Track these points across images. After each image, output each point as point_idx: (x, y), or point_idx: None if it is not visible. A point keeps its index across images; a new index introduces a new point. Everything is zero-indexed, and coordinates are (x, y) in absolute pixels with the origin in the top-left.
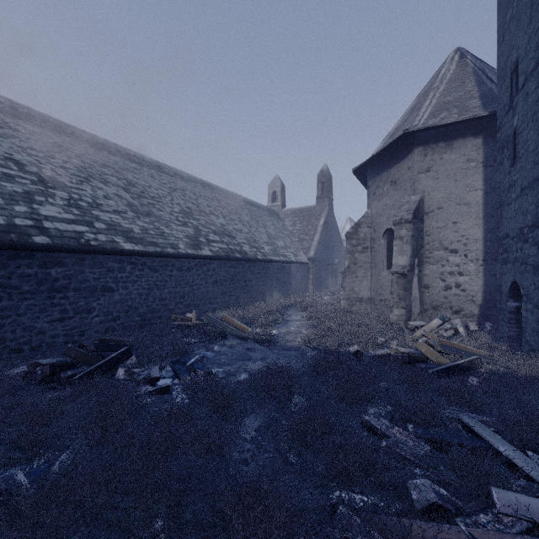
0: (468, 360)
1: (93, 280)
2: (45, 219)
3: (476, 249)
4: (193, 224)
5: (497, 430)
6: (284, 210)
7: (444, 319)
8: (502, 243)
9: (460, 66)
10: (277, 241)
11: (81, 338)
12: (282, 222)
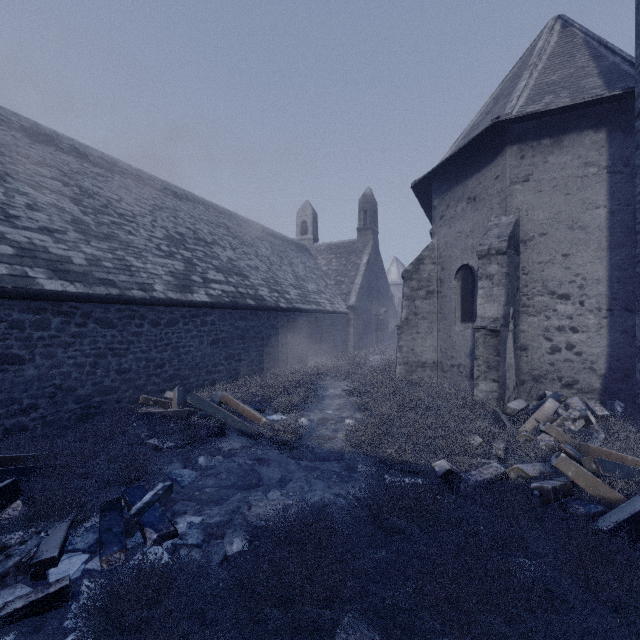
0: None
1: None
2: None
3: (597, 294)
4: (183, 256)
5: None
6: (316, 245)
7: (559, 399)
8: None
9: (564, 37)
10: (307, 283)
11: None
12: (314, 260)
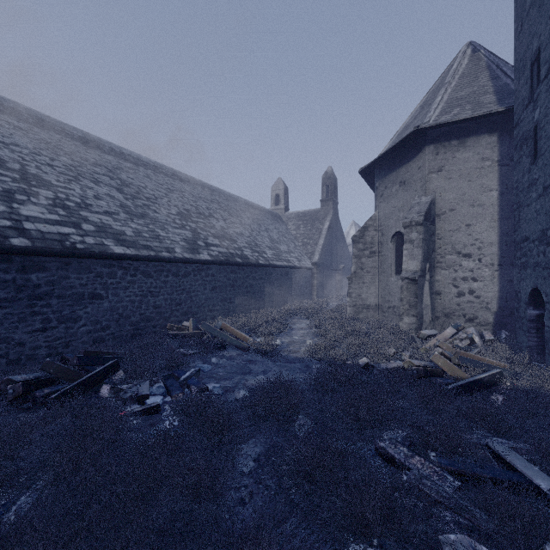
0: (490, 374)
1: (80, 287)
2: (26, 219)
3: (491, 253)
4: (191, 227)
5: (531, 459)
6: (287, 213)
7: (458, 328)
8: (520, 247)
9: (472, 61)
10: (280, 245)
11: (66, 350)
12: (285, 226)
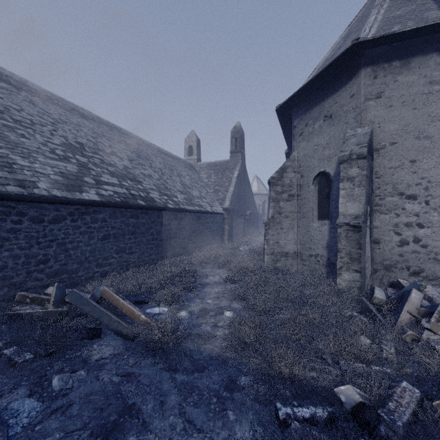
0: None
1: None
2: None
3: None
4: (79, 160)
5: None
6: (199, 163)
7: (419, 289)
8: None
9: None
10: (192, 190)
11: None
12: (198, 174)
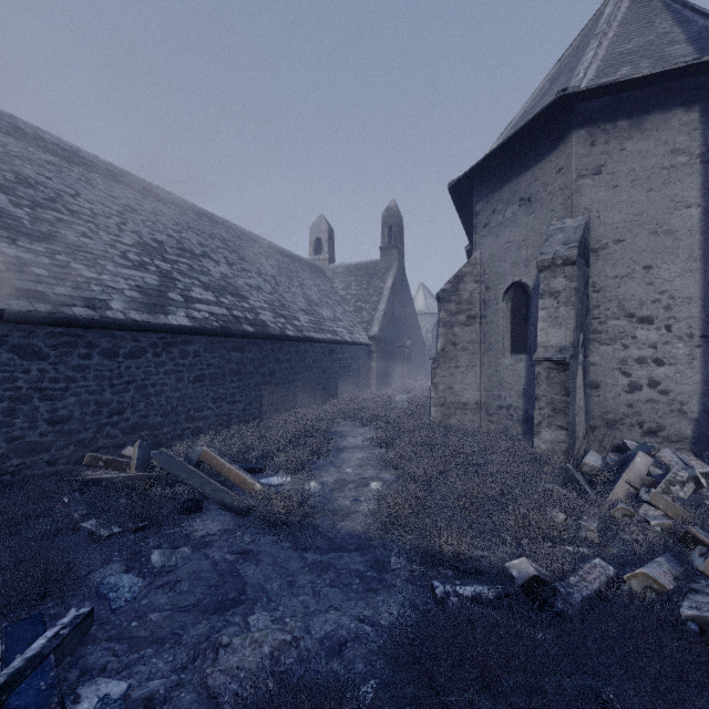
0: None
1: None
2: None
3: (688, 316)
4: (160, 268)
5: None
6: (332, 266)
7: (649, 452)
8: None
9: (638, 2)
10: (322, 309)
11: None
12: (330, 283)
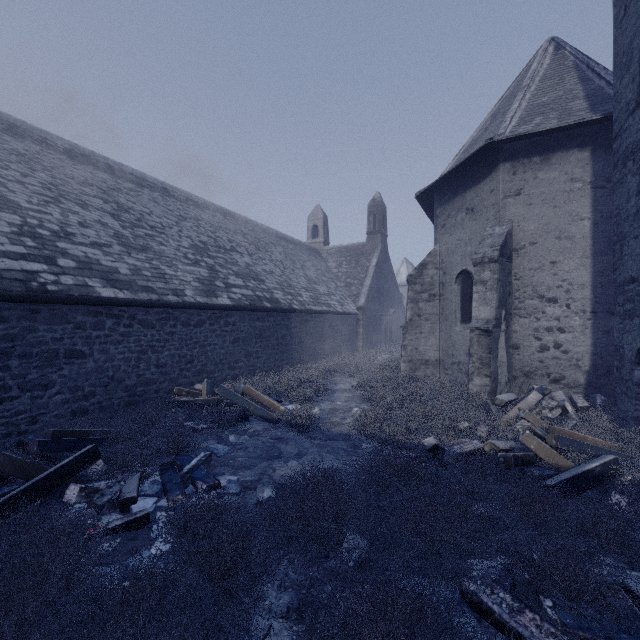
0: (602, 462)
1: (53, 342)
2: None
3: (582, 298)
4: (207, 263)
5: None
6: (327, 247)
7: (543, 392)
8: (623, 290)
9: (556, 60)
10: (318, 286)
11: (32, 427)
12: (325, 263)
